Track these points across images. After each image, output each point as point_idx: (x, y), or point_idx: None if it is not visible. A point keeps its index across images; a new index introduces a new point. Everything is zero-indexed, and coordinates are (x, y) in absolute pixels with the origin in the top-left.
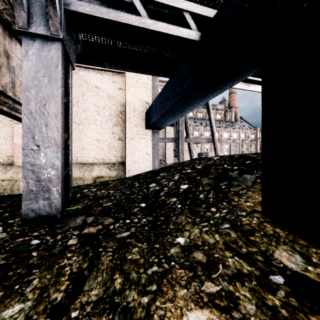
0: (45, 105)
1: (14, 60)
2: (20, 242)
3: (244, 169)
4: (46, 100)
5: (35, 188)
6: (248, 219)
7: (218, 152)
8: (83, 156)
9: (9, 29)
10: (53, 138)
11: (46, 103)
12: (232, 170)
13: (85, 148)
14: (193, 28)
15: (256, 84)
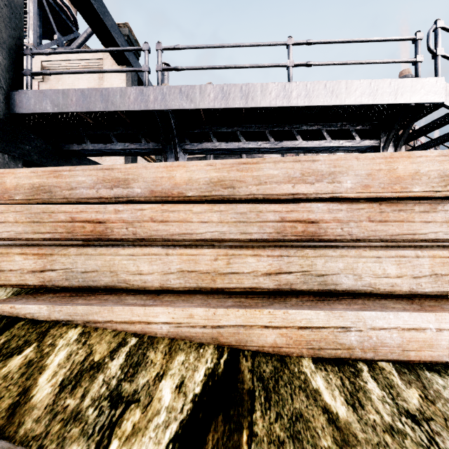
0: None
1: None
2: None
3: None
4: None
5: None
6: None
7: None
8: None
9: None
10: None
11: None
12: None
13: None
14: None
15: None
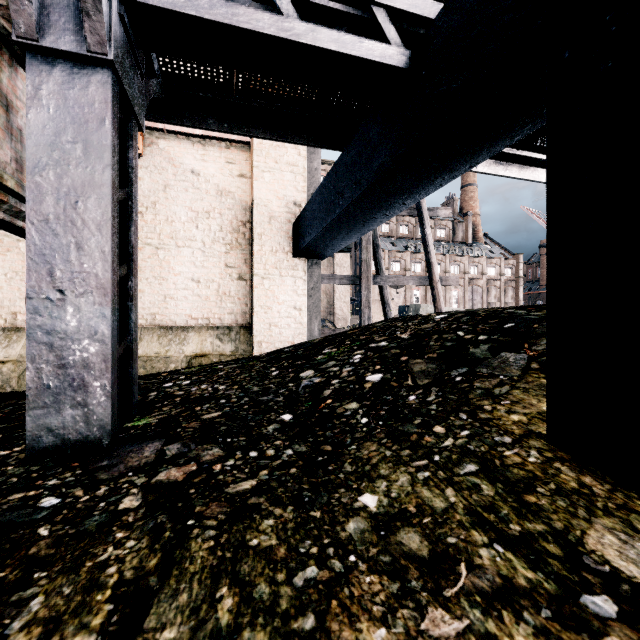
0: (76, 203)
1: (22, 114)
2: (16, 503)
3: (501, 341)
4: (79, 193)
5: (55, 383)
6: (519, 453)
7: (441, 305)
8: (167, 312)
9: (11, 49)
10: (94, 274)
11: (79, 199)
12: (475, 342)
13: (170, 297)
14: (393, 41)
15: (521, 164)
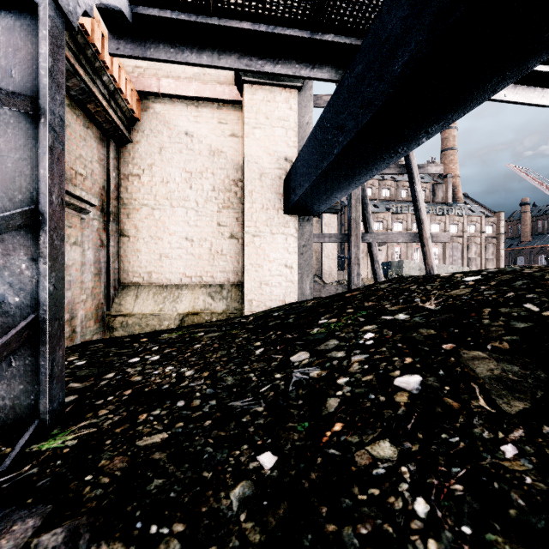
0: None
1: None
2: None
3: None
4: None
5: None
6: None
7: (432, 261)
8: (162, 271)
9: None
10: None
11: None
12: None
13: (165, 256)
14: None
15: None
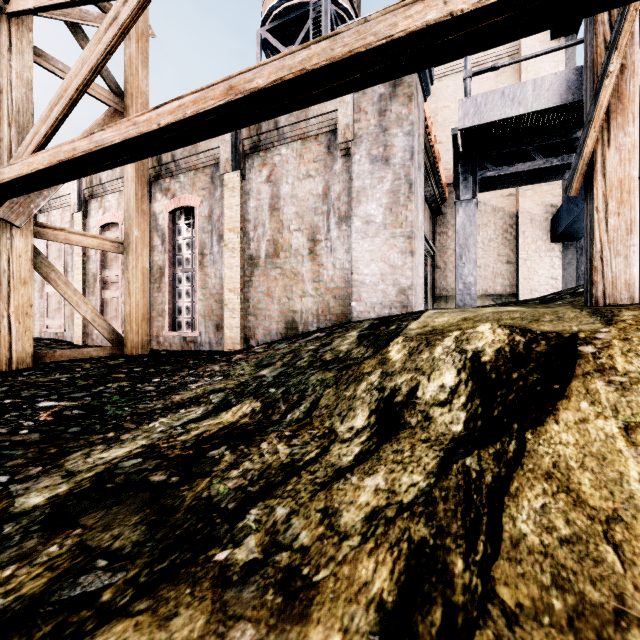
0: (467, 239)
1: None
2: None
3: None
4: (468, 236)
5: (462, 288)
6: None
7: None
8: None
9: None
10: (472, 258)
11: (468, 238)
12: None
13: None
14: None
15: None
